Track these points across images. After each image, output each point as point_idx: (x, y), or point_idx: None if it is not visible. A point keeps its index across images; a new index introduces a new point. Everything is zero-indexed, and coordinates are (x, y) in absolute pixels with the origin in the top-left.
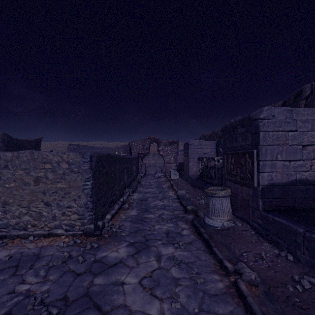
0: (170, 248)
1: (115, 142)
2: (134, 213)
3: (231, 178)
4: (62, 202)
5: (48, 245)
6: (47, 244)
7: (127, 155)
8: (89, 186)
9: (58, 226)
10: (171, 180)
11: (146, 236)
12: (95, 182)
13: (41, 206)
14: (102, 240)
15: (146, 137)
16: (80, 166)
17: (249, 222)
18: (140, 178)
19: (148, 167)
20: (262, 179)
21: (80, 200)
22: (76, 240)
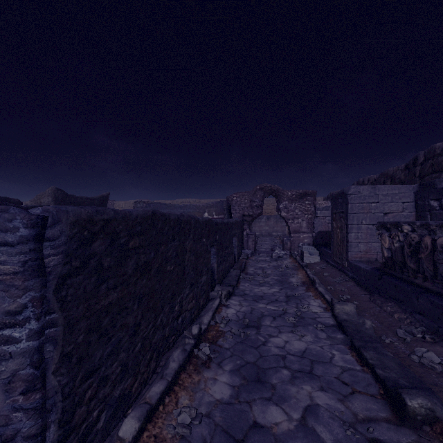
0: None
1: (210, 200)
2: (222, 392)
3: None
4: None
5: None
6: None
7: (224, 218)
8: (23, 346)
9: None
10: (306, 266)
11: None
12: (67, 316)
13: None
14: None
15: (257, 186)
16: None
17: None
18: (245, 260)
19: (260, 237)
20: None
21: None
22: None
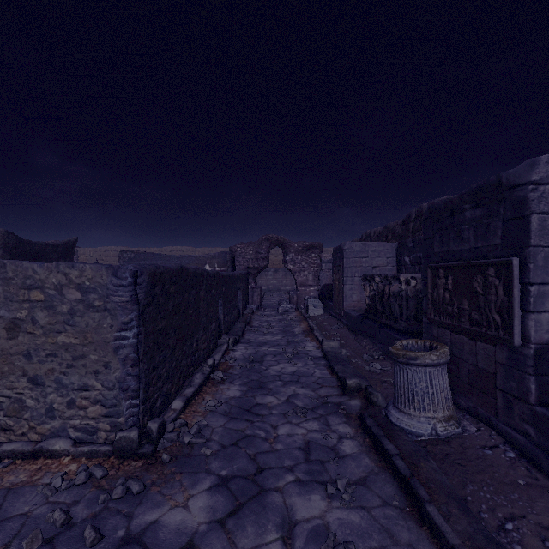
0: (314, 497)
1: (207, 248)
2: (235, 394)
3: (444, 322)
4: (69, 376)
5: (28, 482)
6: (27, 479)
7: (227, 270)
8: (131, 341)
9: (60, 431)
10: (309, 318)
11: (258, 456)
12: (145, 330)
13: (22, 386)
14: (155, 471)
15: (263, 237)
16: (110, 295)
17: (496, 426)
18: (250, 314)
19: (267, 292)
20: (535, 329)
21: (109, 372)
22: (93, 470)
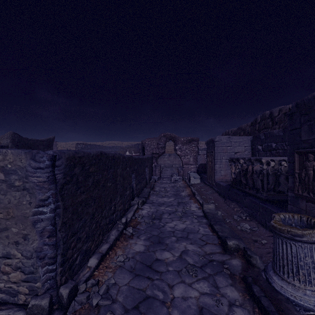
0: None
1: (129, 142)
2: (140, 248)
3: None
4: None
5: None
6: None
7: (139, 155)
8: (48, 215)
9: None
10: (191, 185)
11: None
12: (64, 204)
13: None
14: None
15: (161, 134)
16: (28, 176)
17: None
18: (153, 182)
19: (164, 168)
20: None
21: (27, 243)
22: None
